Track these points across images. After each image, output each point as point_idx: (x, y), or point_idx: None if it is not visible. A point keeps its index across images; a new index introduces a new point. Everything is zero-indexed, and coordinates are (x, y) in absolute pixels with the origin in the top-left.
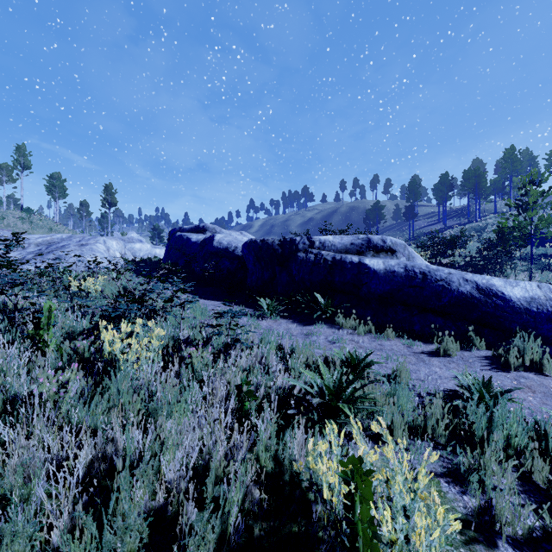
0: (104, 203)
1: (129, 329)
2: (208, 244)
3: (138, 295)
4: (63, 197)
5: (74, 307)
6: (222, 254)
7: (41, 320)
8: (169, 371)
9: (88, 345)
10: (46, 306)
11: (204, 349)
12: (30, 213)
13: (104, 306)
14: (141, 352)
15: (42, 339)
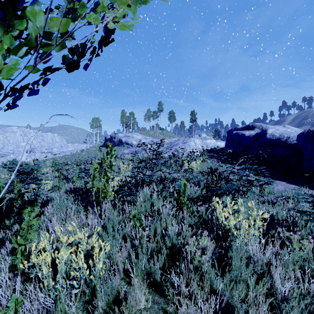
0: (191, 120)
1: (235, 207)
2: (261, 137)
3: (221, 173)
4: (174, 121)
5: (187, 178)
6: (274, 144)
7: (181, 191)
8: (268, 247)
9: (203, 209)
10: (182, 183)
11: (294, 232)
12: (163, 130)
13: (213, 185)
14: (249, 230)
15: (181, 202)
